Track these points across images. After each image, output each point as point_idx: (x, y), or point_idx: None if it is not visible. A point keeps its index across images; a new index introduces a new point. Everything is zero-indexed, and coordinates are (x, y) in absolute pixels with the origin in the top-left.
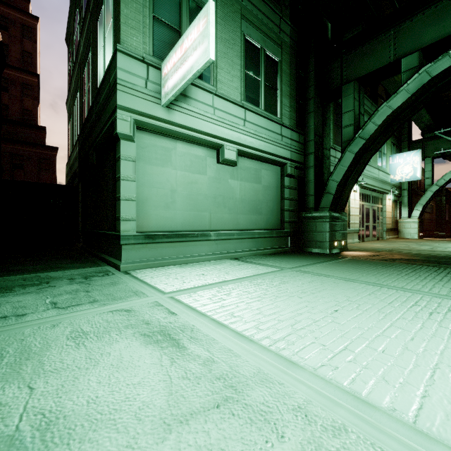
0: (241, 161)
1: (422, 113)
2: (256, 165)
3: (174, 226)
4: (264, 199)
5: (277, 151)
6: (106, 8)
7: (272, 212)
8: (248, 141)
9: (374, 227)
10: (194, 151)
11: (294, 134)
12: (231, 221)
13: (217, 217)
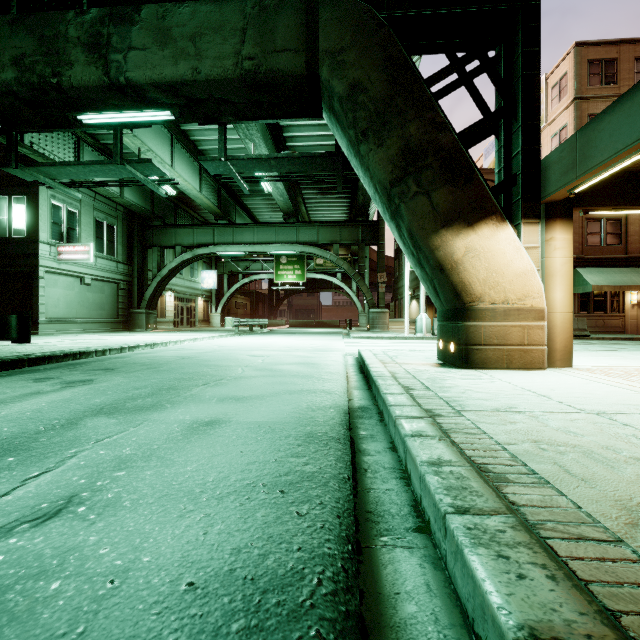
0: (93, 283)
1: None
2: (102, 284)
3: (59, 316)
4: (107, 302)
5: (115, 276)
6: (15, 204)
7: (111, 309)
8: (98, 273)
9: (188, 319)
10: (69, 279)
11: (125, 266)
12: (88, 314)
13: (80, 312)
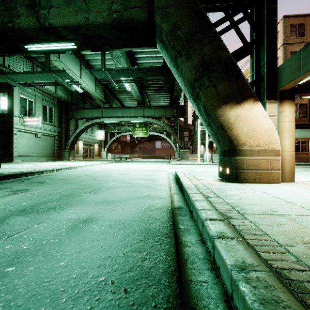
0: (42, 136)
1: None
2: (46, 137)
3: (24, 153)
4: (49, 146)
5: (53, 133)
6: (2, 97)
7: (51, 150)
8: (44, 131)
9: (90, 154)
10: (29, 135)
11: (58, 128)
12: (39, 152)
13: (35, 151)
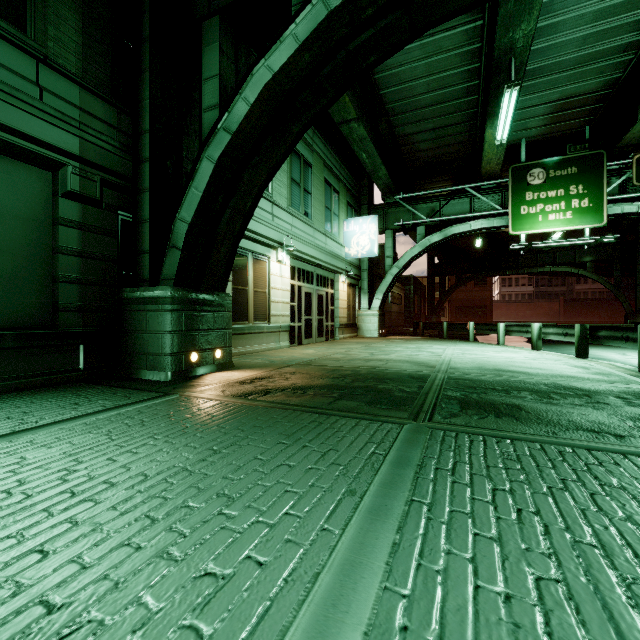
0: None
1: (377, 163)
2: None
3: None
4: None
5: (15, 119)
6: None
7: (10, 283)
8: None
9: (321, 321)
10: None
11: (96, 102)
12: None
13: None
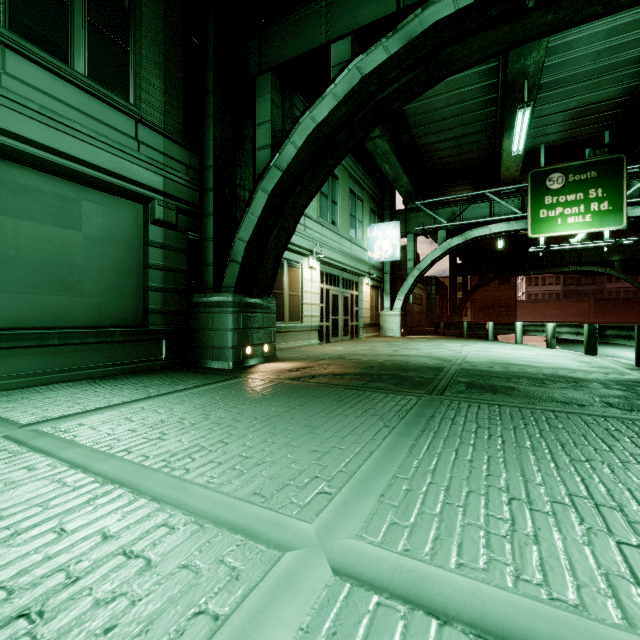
0: (2, 169)
1: (399, 173)
2: (61, 187)
3: None
4: (91, 263)
5: (123, 168)
6: None
7: (117, 292)
8: (16, 123)
9: (346, 321)
10: None
11: (174, 147)
12: None
13: None
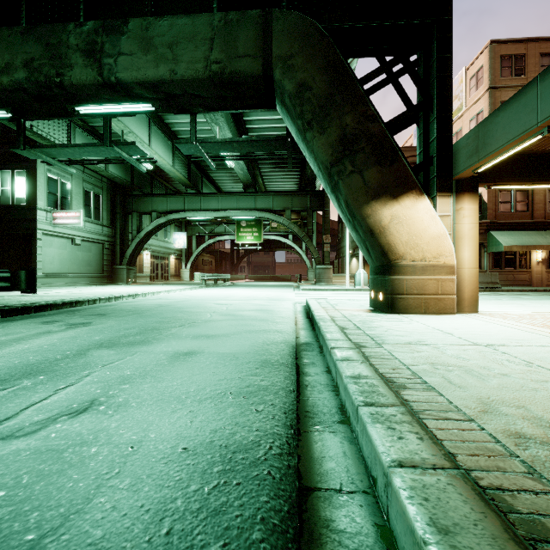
0: (82, 243)
1: None
2: (89, 244)
3: (54, 271)
4: (94, 259)
5: (100, 238)
6: (17, 177)
7: (98, 266)
8: (86, 235)
9: (162, 274)
10: (62, 240)
11: (109, 229)
12: (78, 270)
13: (71, 268)
